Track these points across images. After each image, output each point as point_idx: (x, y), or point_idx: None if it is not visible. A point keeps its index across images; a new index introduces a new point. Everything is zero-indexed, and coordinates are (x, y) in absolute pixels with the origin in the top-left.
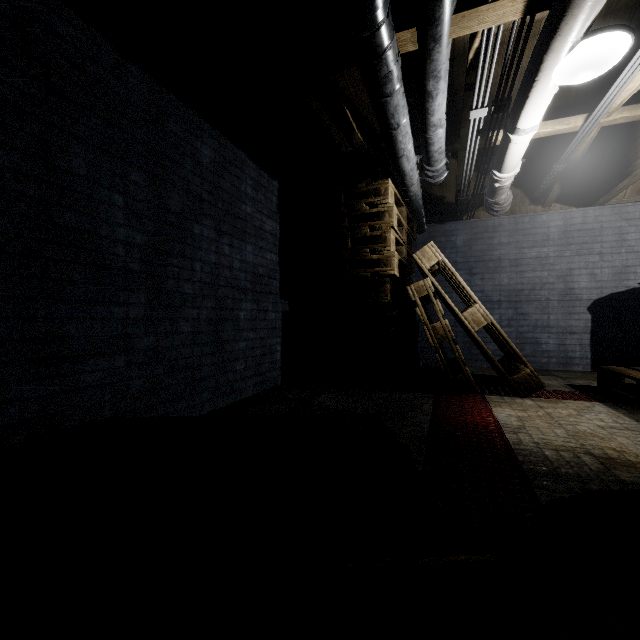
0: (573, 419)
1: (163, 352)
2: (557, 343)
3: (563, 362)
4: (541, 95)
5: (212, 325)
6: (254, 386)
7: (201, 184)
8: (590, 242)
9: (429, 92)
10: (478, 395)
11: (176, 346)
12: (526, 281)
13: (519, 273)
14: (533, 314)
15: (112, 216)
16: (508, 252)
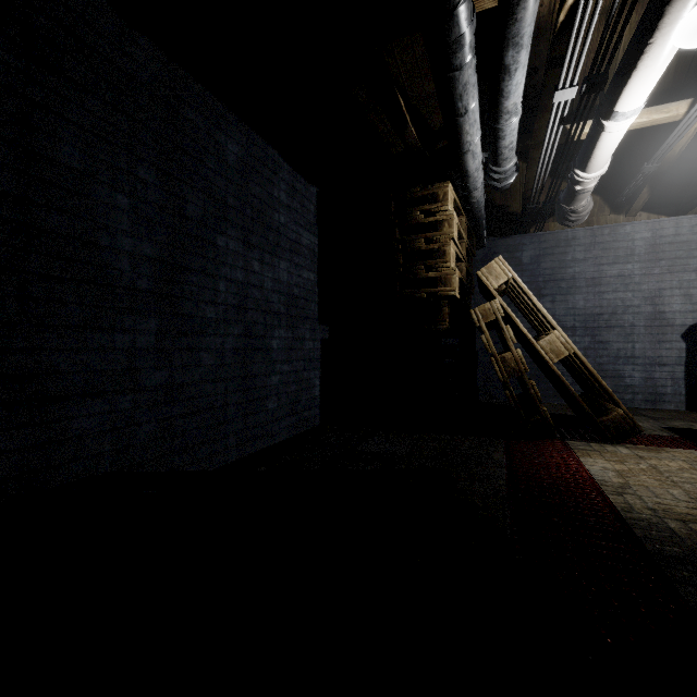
0: (688, 475)
1: (179, 389)
2: (644, 377)
3: (651, 399)
4: (653, 64)
5: (239, 356)
6: (289, 428)
7: (226, 186)
8: (684, 257)
9: (506, 66)
10: (558, 440)
11: (195, 382)
12: (606, 304)
13: (597, 294)
14: (614, 342)
15: (114, 221)
16: (584, 270)
